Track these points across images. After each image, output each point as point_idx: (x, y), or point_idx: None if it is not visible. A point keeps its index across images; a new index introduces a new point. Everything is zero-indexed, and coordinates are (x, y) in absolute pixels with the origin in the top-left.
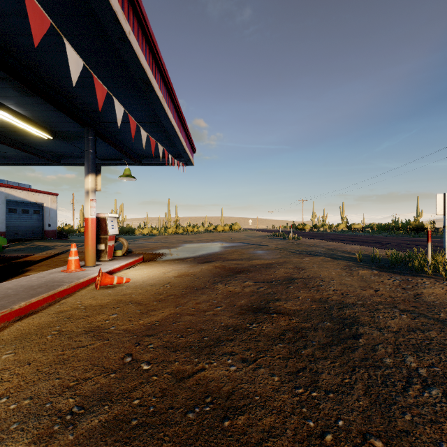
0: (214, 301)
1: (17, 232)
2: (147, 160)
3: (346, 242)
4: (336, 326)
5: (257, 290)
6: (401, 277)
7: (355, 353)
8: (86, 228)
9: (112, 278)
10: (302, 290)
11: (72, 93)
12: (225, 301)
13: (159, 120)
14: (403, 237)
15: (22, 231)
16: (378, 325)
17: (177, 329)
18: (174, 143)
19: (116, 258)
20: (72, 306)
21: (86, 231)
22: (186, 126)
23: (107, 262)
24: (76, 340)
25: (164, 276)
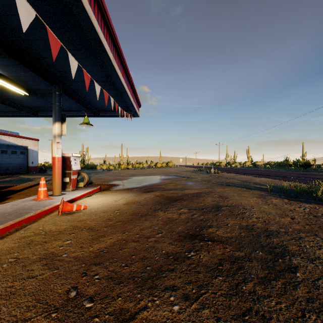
0: (156, 227)
1: (8, 167)
2: (103, 113)
3: (254, 175)
4: (268, 256)
5: (191, 217)
6: (309, 205)
7: (297, 290)
8: (53, 165)
9: (72, 206)
10: (229, 217)
11: (39, 55)
12: (165, 227)
13: (111, 79)
14: (295, 172)
15: (11, 167)
16: (308, 255)
17: (123, 256)
18: (124, 99)
19: (78, 188)
20: (34, 232)
21: (53, 167)
22: (133, 85)
23: (70, 192)
24: (28, 269)
25: (115, 204)
